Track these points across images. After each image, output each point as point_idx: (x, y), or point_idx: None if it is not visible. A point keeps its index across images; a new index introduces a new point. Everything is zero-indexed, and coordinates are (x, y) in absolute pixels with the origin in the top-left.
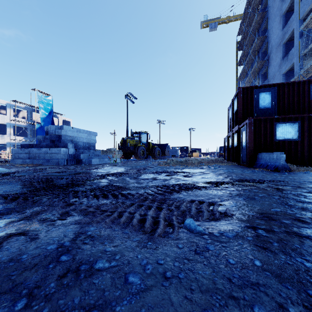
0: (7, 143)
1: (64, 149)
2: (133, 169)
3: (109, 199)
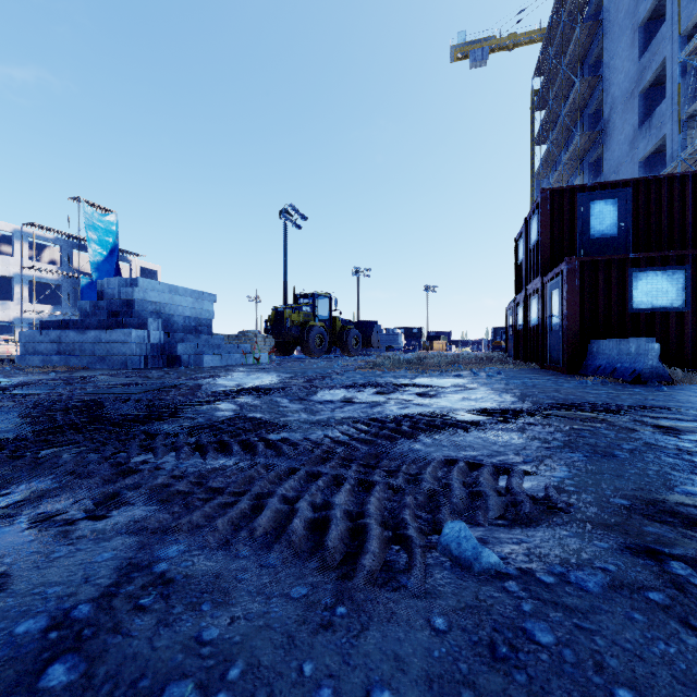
0: (14, 319)
1: (140, 332)
2: (297, 378)
3: (233, 456)
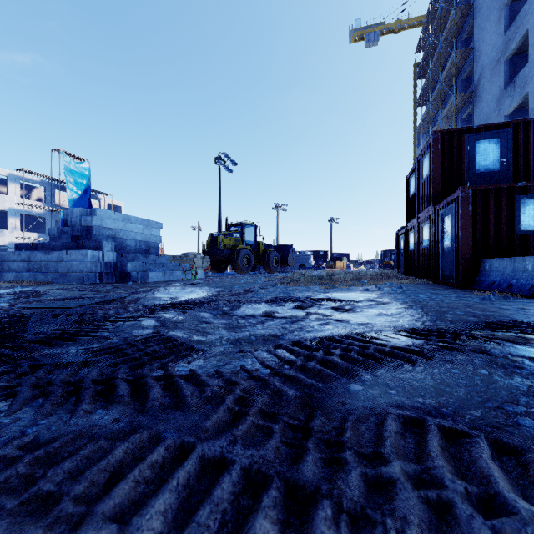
0: (9, 243)
1: (95, 252)
2: (224, 292)
3: (117, 405)
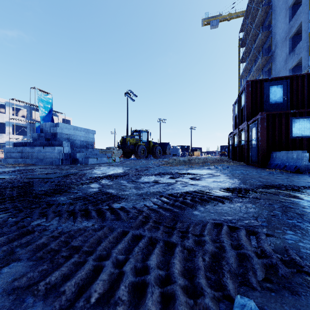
0: (6, 141)
1: (59, 148)
2: (132, 170)
3: (92, 219)
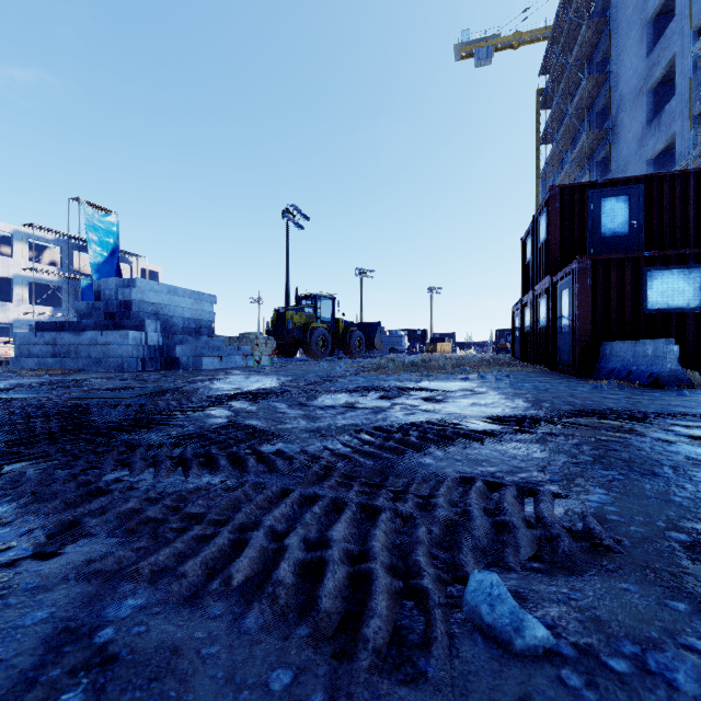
0: (14, 320)
1: (137, 333)
2: (298, 381)
3: (220, 472)
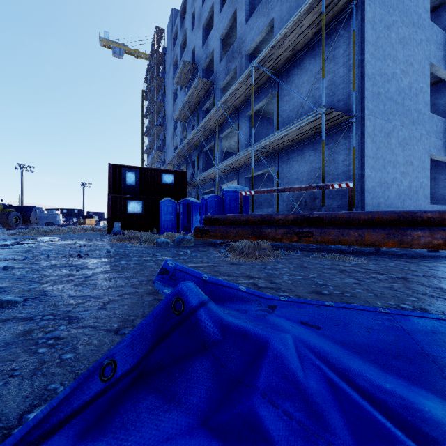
0: None
1: None
2: None
3: None
